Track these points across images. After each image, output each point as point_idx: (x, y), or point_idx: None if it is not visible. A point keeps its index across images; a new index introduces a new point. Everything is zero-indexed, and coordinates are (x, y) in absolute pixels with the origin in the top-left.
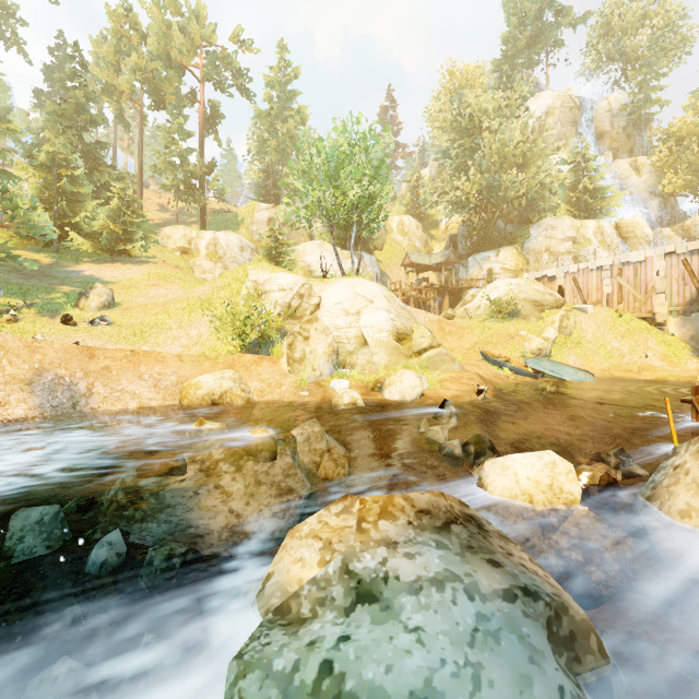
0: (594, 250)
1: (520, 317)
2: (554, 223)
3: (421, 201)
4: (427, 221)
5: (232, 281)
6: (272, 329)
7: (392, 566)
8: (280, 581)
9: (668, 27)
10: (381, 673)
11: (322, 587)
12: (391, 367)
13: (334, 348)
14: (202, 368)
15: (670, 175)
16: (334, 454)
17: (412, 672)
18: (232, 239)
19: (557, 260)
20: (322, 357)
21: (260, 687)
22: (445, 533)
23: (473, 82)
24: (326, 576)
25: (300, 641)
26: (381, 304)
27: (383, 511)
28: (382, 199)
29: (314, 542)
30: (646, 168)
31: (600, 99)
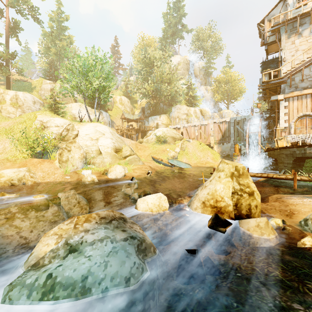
0: (193, 119)
1: (167, 143)
2: (180, 107)
3: (129, 91)
4: (132, 100)
5: (26, 119)
6: (51, 146)
7: (85, 238)
8: (36, 254)
9: (216, 42)
10: (72, 272)
11: (55, 251)
12: (112, 164)
13: (84, 155)
14: (5, 166)
15: (216, 94)
16: (81, 204)
17: (83, 269)
18: (27, 97)
19: (181, 121)
20: (78, 160)
21: (19, 292)
22: (109, 224)
23: (151, 44)
24: (57, 247)
25: (40, 271)
26: (108, 135)
27: (86, 220)
28: (110, 88)
29: (54, 236)
30: (210, 91)
31: (196, 62)
